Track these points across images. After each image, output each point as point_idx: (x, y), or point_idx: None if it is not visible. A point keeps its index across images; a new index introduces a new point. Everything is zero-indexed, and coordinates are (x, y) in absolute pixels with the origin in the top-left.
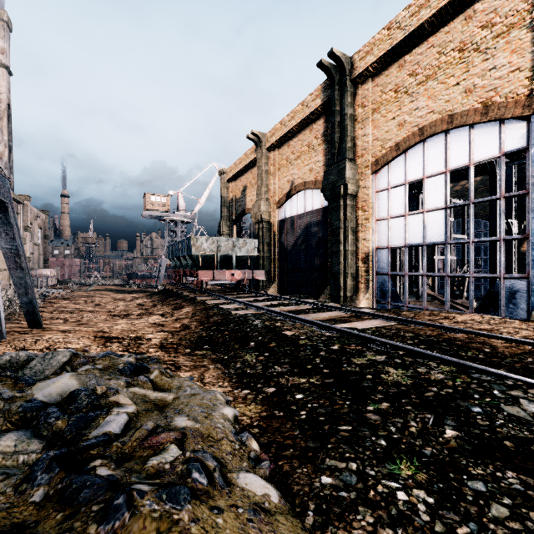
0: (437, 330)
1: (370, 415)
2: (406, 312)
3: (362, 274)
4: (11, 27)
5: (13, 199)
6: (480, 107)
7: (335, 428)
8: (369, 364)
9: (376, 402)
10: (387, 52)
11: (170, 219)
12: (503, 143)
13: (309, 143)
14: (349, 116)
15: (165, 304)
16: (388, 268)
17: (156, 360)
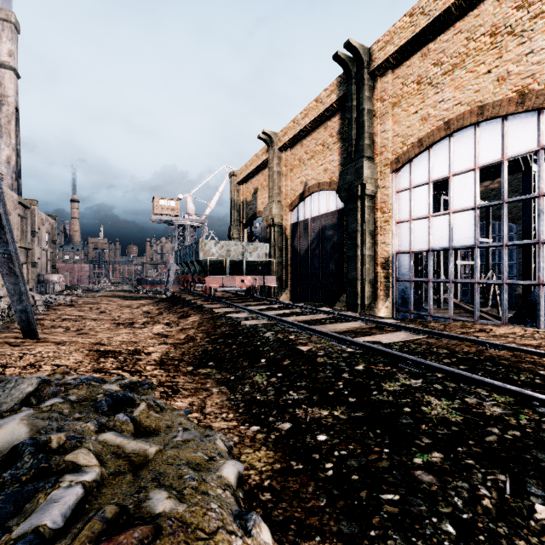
0: (475, 346)
1: (421, 475)
2: (434, 323)
3: (381, 281)
4: (19, 29)
5: (20, 204)
6: (515, 96)
7: (376, 497)
8: (404, 391)
9: (424, 451)
10: (409, 40)
11: (179, 223)
12: (542, 136)
13: (324, 141)
14: (367, 111)
15: (172, 312)
16: (410, 274)
17: (147, 385)
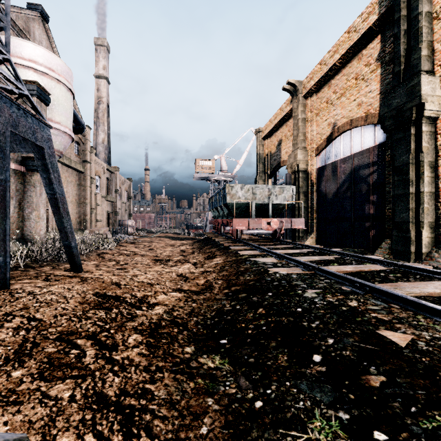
0: None
1: None
2: None
3: None
4: (109, 50)
5: (107, 170)
6: None
7: None
8: None
9: None
10: None
11: (215, 179)
12: None
13: (358, 74)
14: (424, 15)
15: (201, 252)
16: None
17: None
